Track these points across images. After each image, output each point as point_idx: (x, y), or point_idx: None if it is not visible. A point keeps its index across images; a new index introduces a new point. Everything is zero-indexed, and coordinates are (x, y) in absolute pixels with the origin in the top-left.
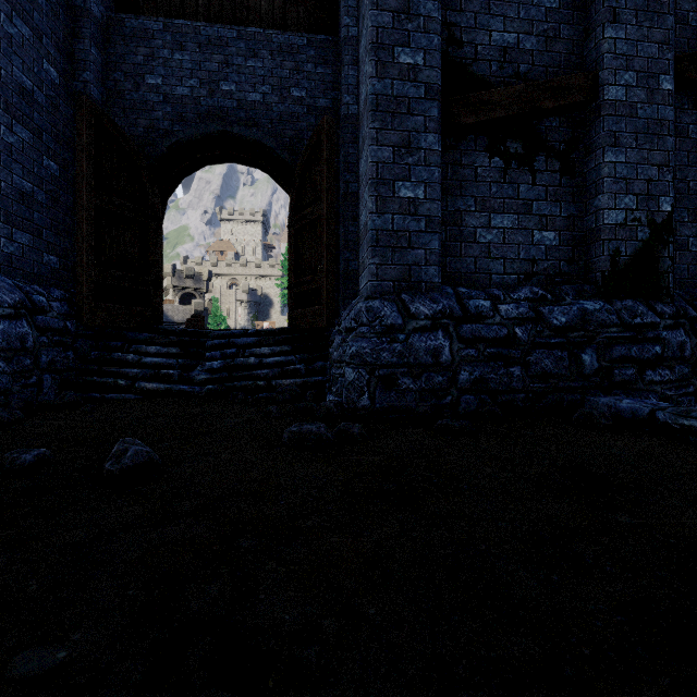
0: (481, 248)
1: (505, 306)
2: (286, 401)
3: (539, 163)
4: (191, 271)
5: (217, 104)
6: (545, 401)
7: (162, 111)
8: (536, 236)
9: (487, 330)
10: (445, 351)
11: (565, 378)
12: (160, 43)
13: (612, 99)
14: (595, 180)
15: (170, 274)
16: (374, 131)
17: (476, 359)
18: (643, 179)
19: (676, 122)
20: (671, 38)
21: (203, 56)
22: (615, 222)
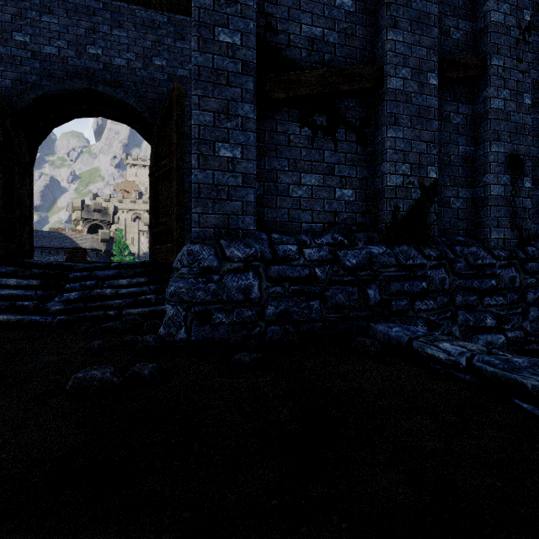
0: (294, 201)
1: (309, 250)
2: (127, 330)
3: (340, 135)
4: (98, 206)
5: (84, 64)
6: (338, 328)
7: (30, 66)
8: (337, 193)
9: (292, 271)
10: (255, 289)
11: (355, 309)
12: (28, 4)
13: (393, 88)
14: (381, 150)
15: (79, 208)
16: (196, 97)
17: (282, 295)
18: (415, 151)
19: (442, 110)
20: (436, 45)
21: (70, 21)
22: (395, 184)
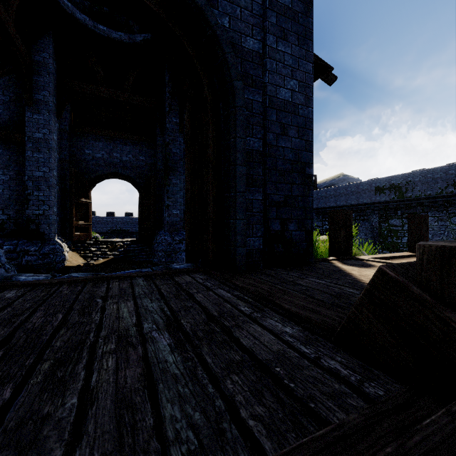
0: None
1: None
2: None
3: None
4: None
5: None
6: None
7: None
8: None
9: None
10: None
11: None
12: None
13: None
14: None
15: None
16: None
17: None
18: None
19: None
20: None
21: None
22: None
